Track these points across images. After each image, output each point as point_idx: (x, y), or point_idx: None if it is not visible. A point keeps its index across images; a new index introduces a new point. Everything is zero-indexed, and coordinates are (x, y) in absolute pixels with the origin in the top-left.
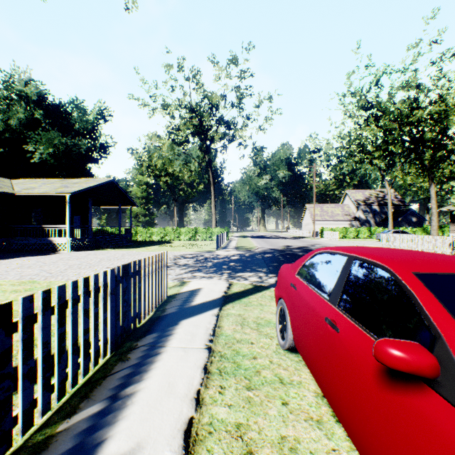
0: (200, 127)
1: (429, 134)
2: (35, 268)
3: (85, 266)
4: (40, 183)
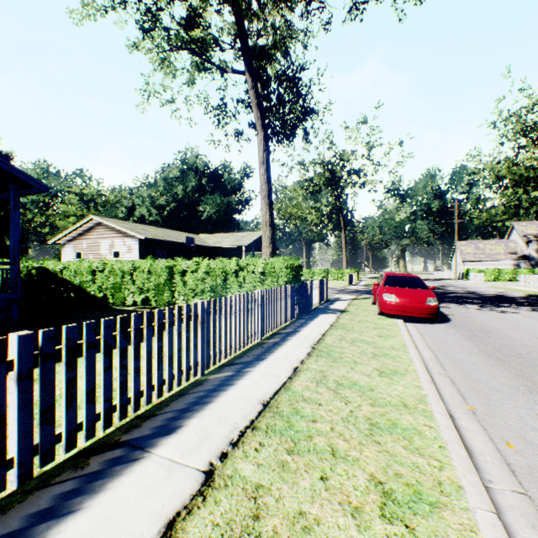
0: (331, 179)
1: None
2: None
3: None
4: (219, 238)
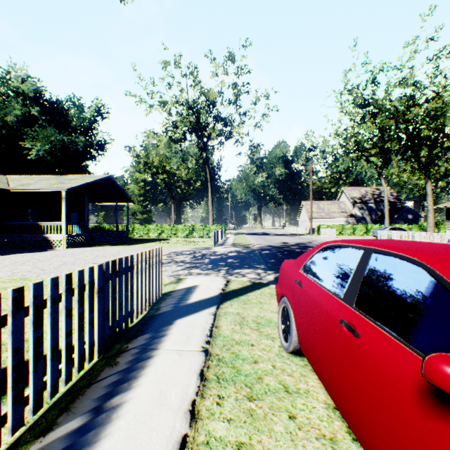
0: (197, 124)
1: (426, 131)
2: (29, 265)
3: (80, 263)
4: (36, 180)
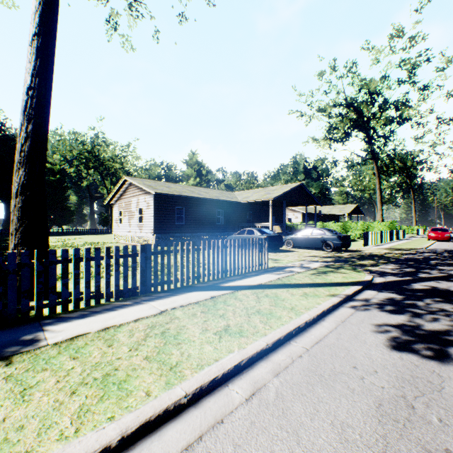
0: (403, 167)
1: None
2: None
3: None
4: (327, 209)
